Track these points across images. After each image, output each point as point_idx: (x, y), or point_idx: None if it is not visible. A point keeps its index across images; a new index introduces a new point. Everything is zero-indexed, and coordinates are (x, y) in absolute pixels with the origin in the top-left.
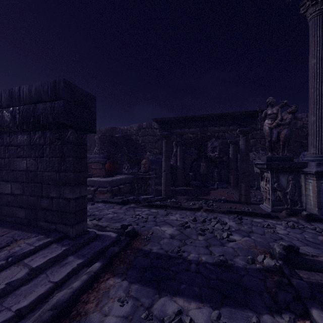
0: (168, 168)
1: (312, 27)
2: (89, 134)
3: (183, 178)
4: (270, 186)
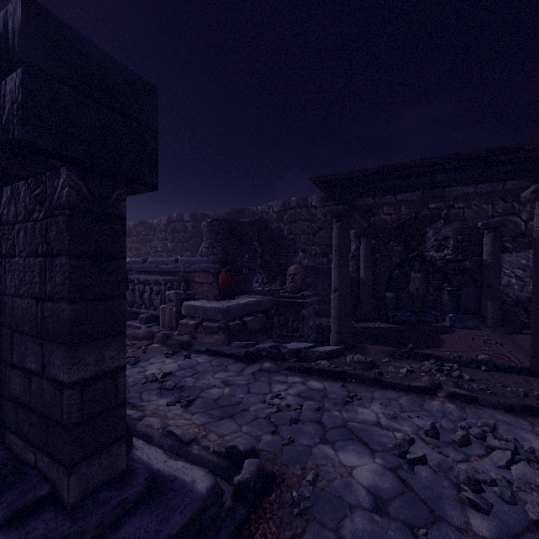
0: (344, 284)
1: None
2: (198, 223)
3: (372, 303)
4: None
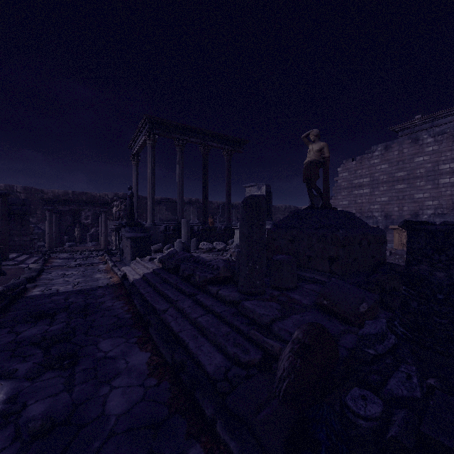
0: (52, 232)
1: (133, 169)
2: None
3: (59, 241)
4: (115, 238)
